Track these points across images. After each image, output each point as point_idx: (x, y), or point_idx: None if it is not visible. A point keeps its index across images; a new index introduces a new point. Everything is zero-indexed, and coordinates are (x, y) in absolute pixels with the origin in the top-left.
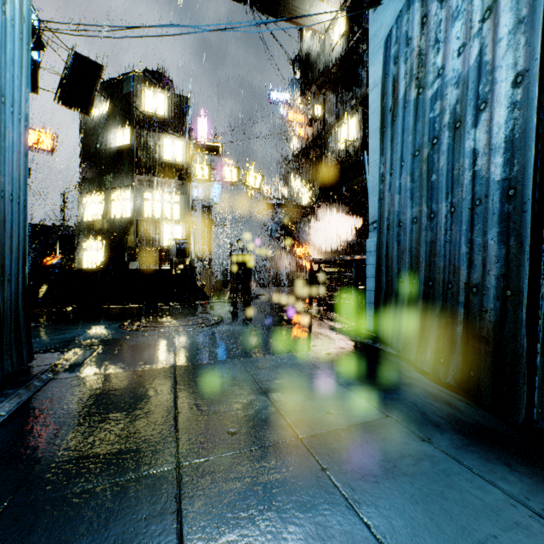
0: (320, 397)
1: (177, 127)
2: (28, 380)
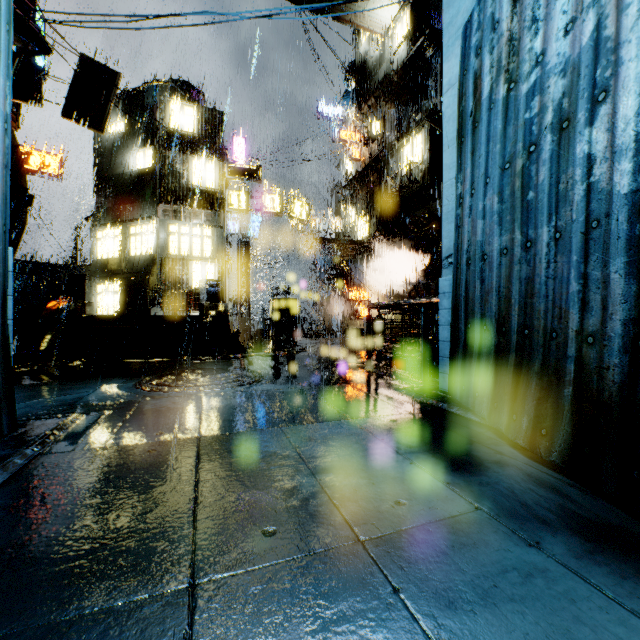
0: (385, 480)
1: (208, 146)
2: (8, 456)
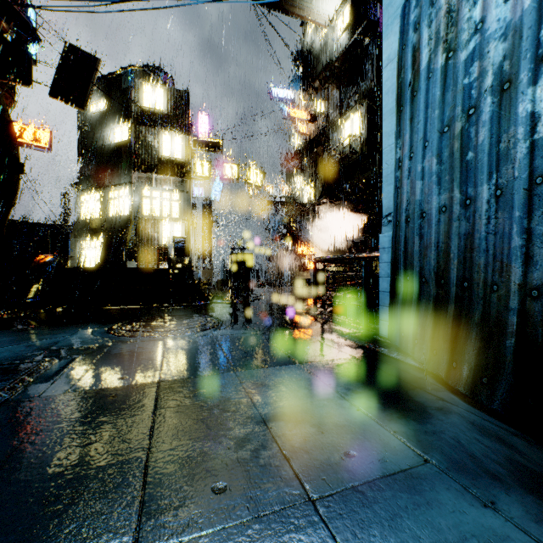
0: (334, 429)
1: (176, 122)
2: None
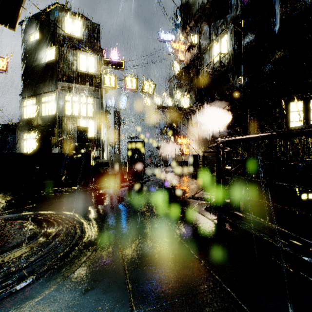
0: None
1: (90, 46)
2: None
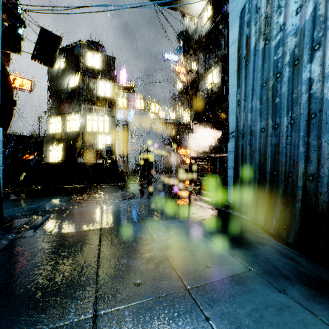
0: (200, 253)
1: (107, 75)
2: None
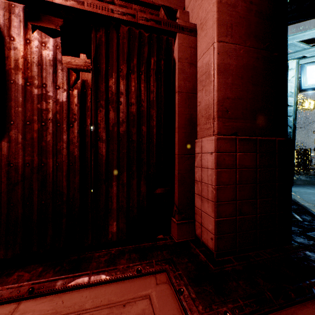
0: None
1: None
2: None
